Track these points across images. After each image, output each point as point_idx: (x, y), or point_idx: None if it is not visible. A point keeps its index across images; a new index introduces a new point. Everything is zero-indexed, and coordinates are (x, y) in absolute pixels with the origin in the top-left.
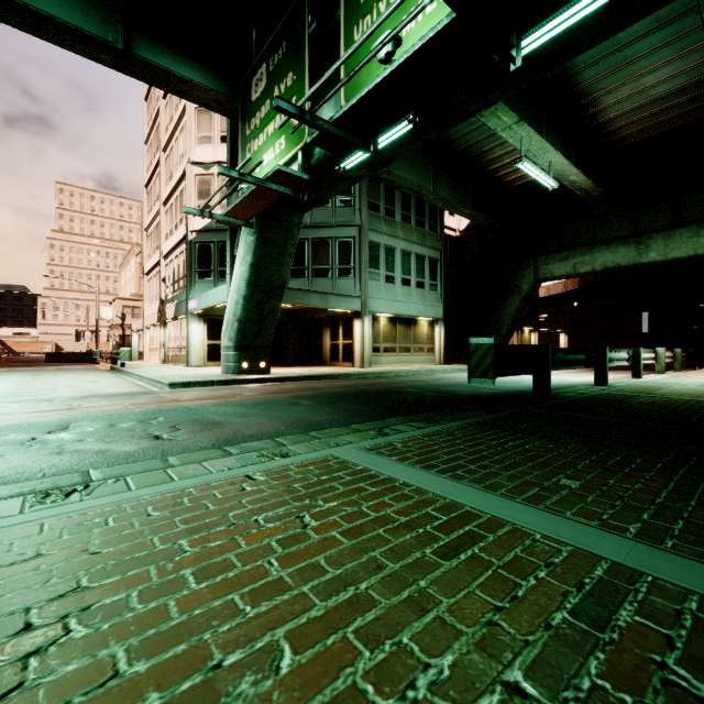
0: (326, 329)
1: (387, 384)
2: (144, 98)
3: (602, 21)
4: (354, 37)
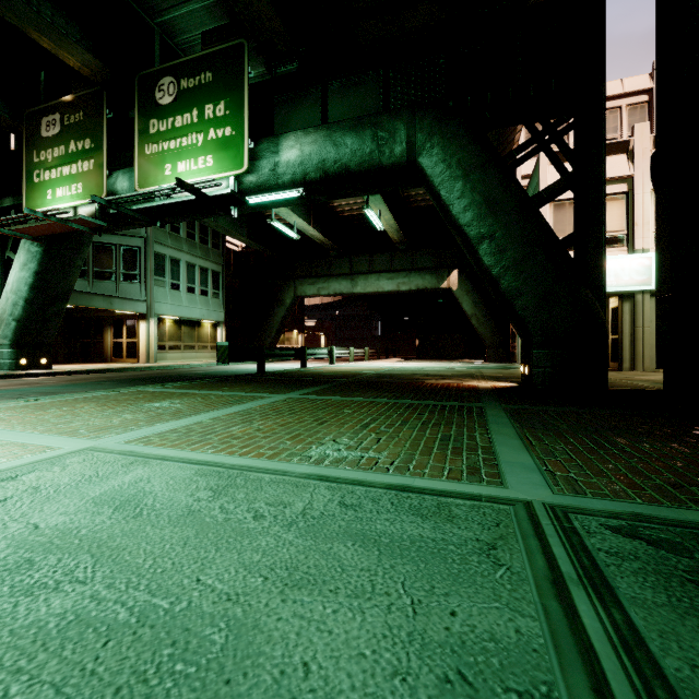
0: (108, 328)
1: (171, 373)
2: None
3: (275, 203)
4: (146, 151)
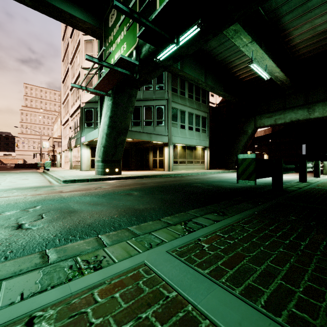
0: (150, 152)
1: (182, 180)
2: (62, 39)
3: None
4: None
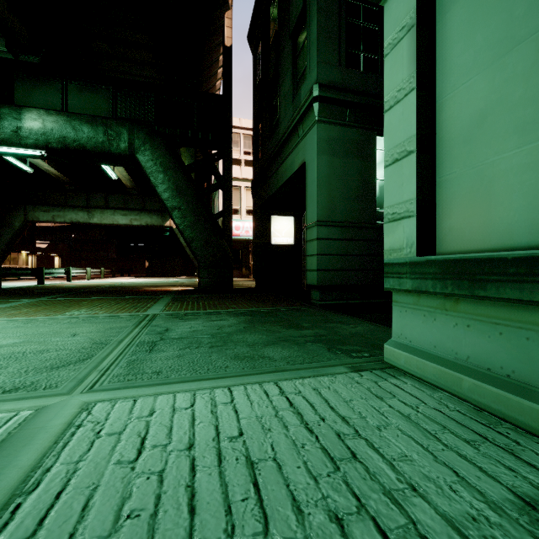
0: None
1: None
2: None
3: (15, 154)
4: None
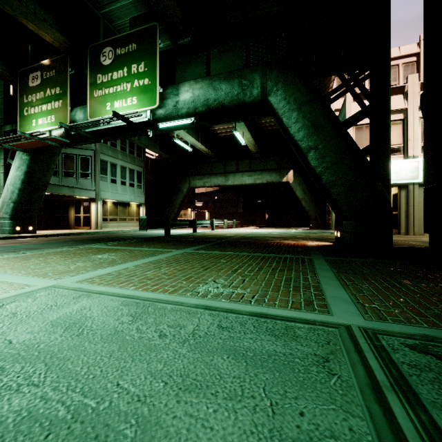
0: (71, 207)
1: (110, 236)
2: None
3: (176, 127)
4: (94, 95)
